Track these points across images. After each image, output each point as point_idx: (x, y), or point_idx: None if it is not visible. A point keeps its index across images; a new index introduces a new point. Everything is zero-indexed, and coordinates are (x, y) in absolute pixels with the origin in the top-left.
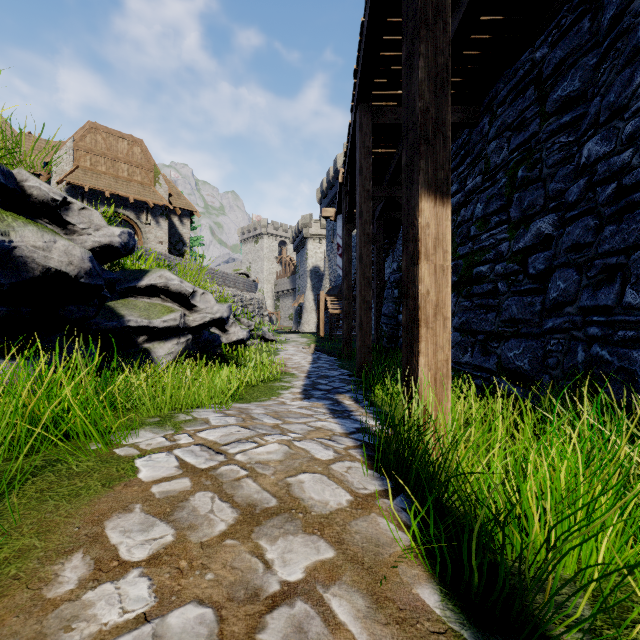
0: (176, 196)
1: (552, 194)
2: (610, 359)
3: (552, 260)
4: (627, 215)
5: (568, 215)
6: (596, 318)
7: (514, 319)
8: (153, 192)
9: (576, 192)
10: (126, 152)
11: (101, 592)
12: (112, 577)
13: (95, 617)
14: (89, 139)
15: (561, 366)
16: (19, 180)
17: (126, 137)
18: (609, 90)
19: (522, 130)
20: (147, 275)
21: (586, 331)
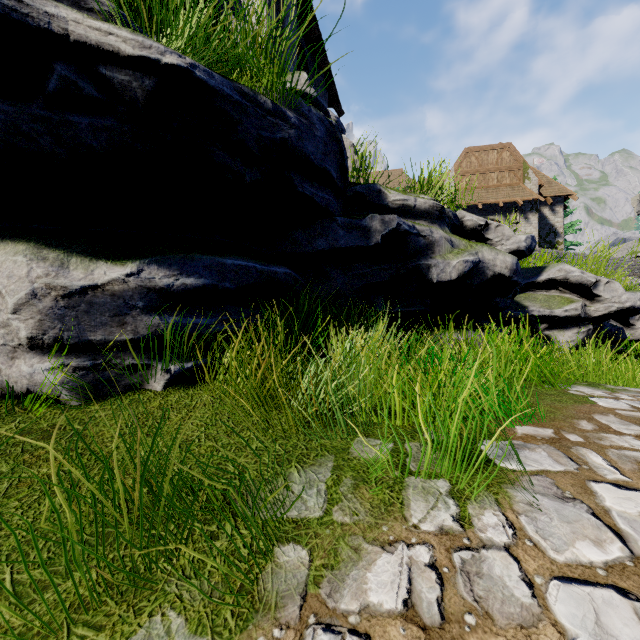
0: (546, 185)
1: None
2: None
3: None
4: None
5: None
6: None
7: None
8: (521, 190)
9: None
10: (495, 161)
11: (610, 436)
12: (613, 433)
13: (613, 441)
14: (465, 164)
15: None
16: (459, 218)
17: (495, 147)
18: None
19: None
20: (545, 271)
21: None
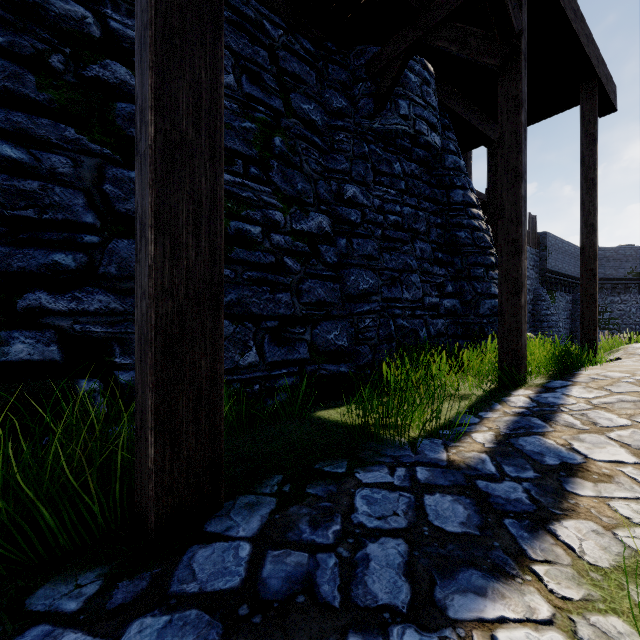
0: None
1: (324, 199)
2: (408, 326)
3: (340, 257)
4: (394, 253)
5: (357, 231)
6: (399, 305)
7: (323, 302)
8: None
9: (358, 217)
10: None
11: None
12: None
13: None
14: None
15: (377, 336)
16: None
17: None
18: (356, 163)
19: (258, 85)
20: None
21: (393, 312)
